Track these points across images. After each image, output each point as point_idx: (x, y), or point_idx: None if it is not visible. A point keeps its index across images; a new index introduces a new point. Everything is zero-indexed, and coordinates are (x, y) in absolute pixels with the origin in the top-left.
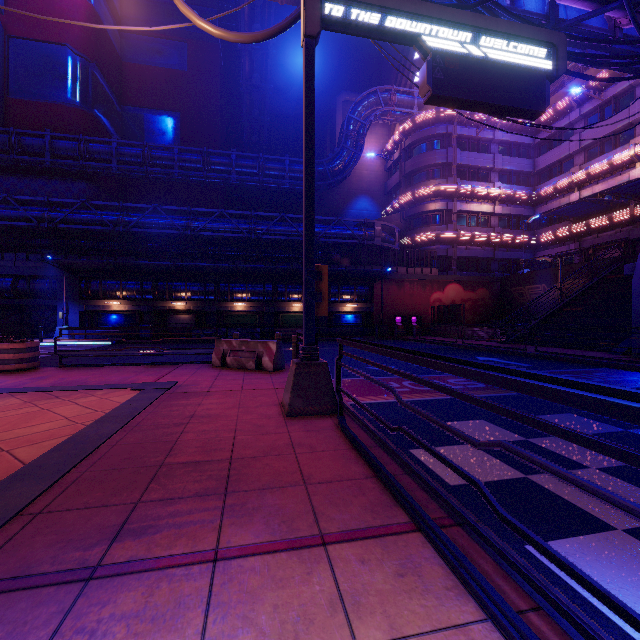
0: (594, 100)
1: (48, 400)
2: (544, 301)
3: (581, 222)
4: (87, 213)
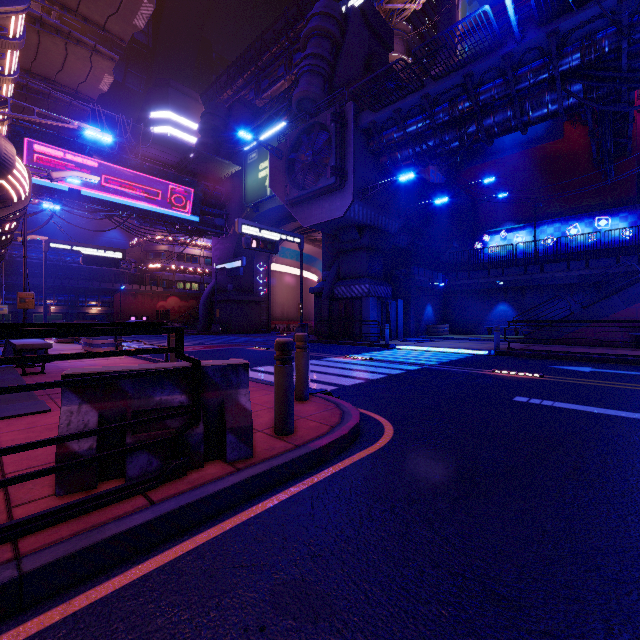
0: None
1: None
2: None
3: None
4: None
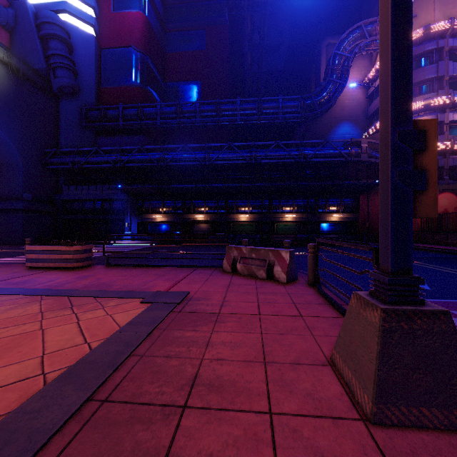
0: None
1: (60, 311)
2: None
3: None
4: (142, 155)
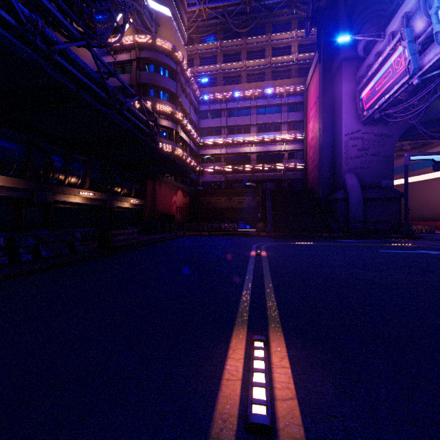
0: (234, 104)
1: None
2: (225, 207)
3: (229, 166)
4: None
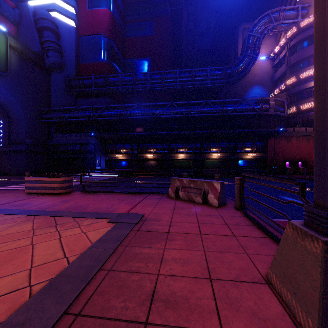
0: None
1: (47, 229)
2: None
3: None
4: (108, 111)
